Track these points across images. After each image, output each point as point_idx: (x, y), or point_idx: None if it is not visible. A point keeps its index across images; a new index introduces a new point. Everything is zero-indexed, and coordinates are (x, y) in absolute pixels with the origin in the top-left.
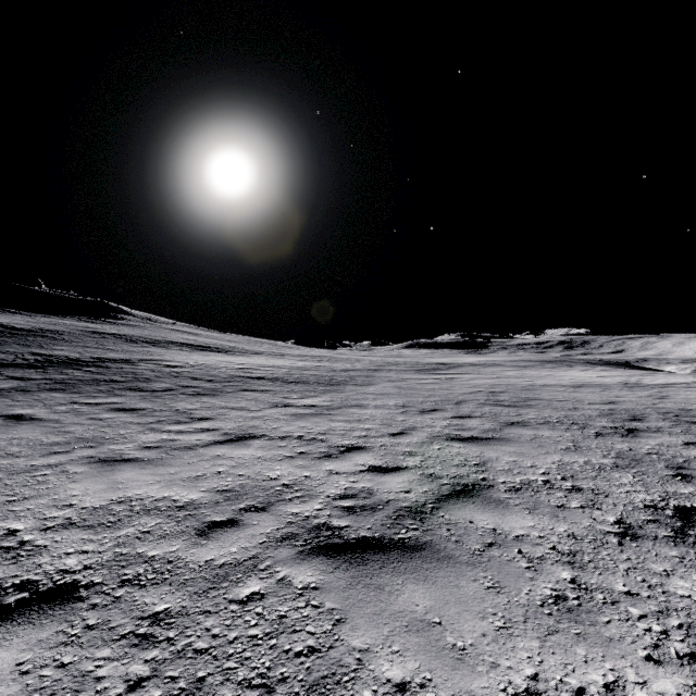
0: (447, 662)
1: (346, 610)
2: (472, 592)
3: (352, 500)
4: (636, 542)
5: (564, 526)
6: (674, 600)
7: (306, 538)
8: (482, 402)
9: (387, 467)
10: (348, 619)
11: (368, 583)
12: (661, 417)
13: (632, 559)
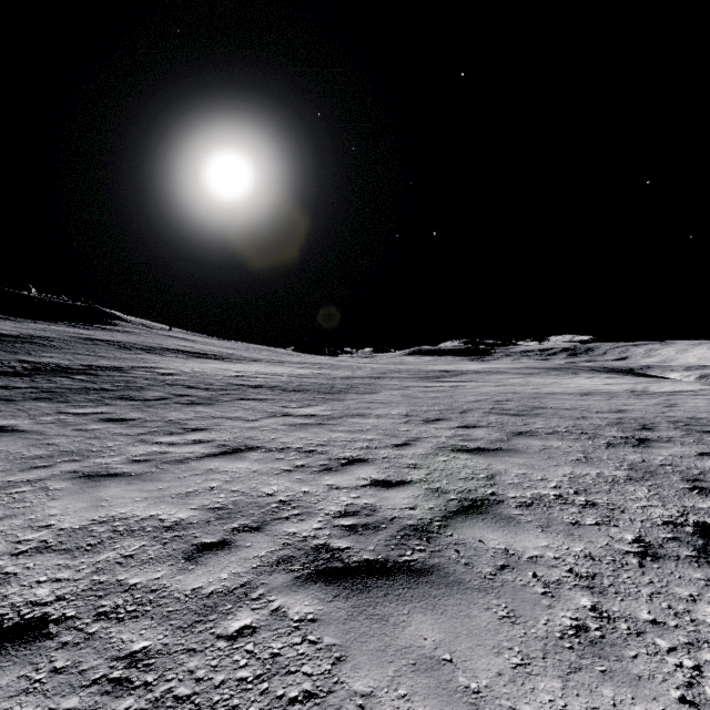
0: (460, 708)
1: (347, 646)
2: (485, 622)
3: (354, 518)
4: (658, 562)
5: (581, 546)
6: (704, 630)
7: (303, 562)
8: (488, 411)
9: (391, 481)
10: (349, 657)
11: (371, 613)
12: (672, 426)
13: (655, 582)
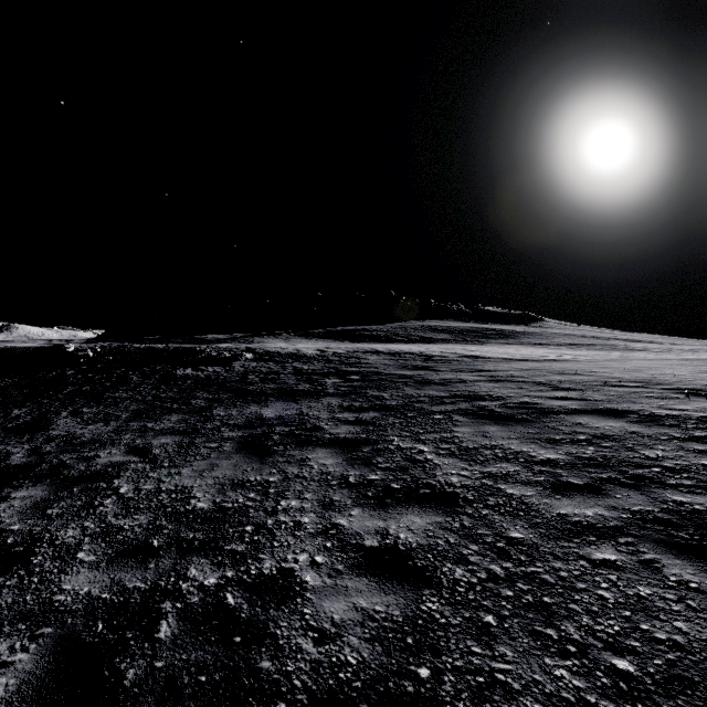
0: None
1: None
2: None
3: None
4: None
5: None
6: None
7: None
8: None
9: None
10: None
11: None
12: None
13: None
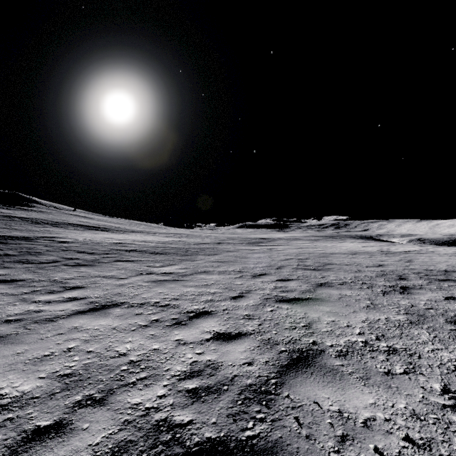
0: None
1: None
2: None
3: (197, 380)
4: None
5: (402, 401)
6: None
7: (140, 450)
8: (295, 267)
9: (230, 333)
10: None
11: None
12: (417, 276)
13: None
